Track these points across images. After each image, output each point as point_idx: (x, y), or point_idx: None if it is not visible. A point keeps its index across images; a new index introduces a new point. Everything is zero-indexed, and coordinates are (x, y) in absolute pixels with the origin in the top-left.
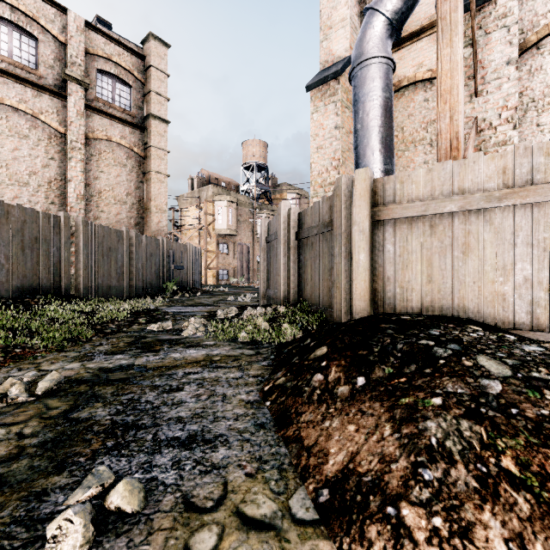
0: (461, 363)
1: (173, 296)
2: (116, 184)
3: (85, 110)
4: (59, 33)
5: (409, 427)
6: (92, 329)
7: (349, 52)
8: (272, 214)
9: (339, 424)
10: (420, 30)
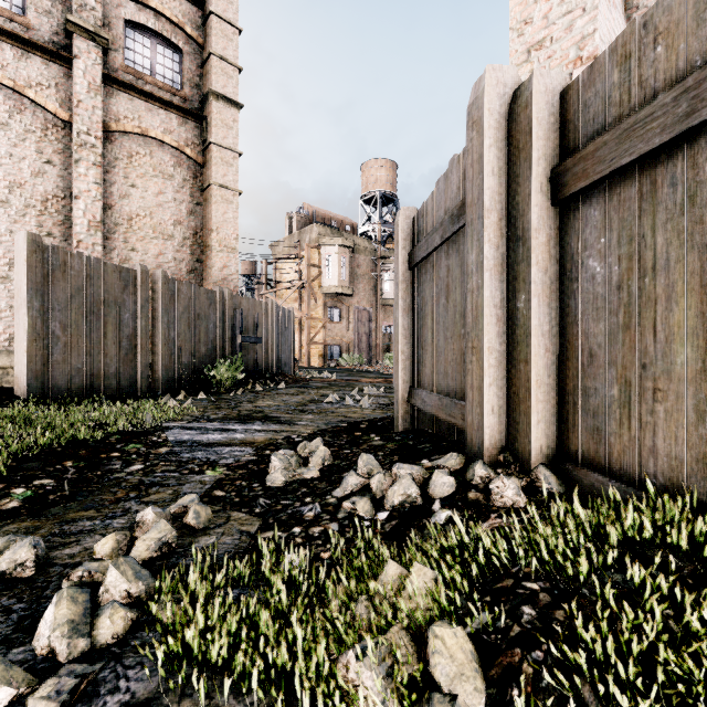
0: None
1: (233, 391)
2: (156, 206)
3: (104, 84)
4: None
5: None
6: None
7: None
8: None
9: None
10: None
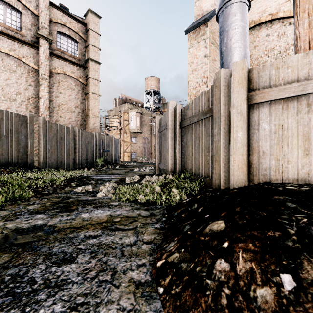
0: None
1: (101, 168)
2: (69, 100)
3: (50, 56)
4: (34, 9)
5: None
6: (33, 191)
7: (213, 7)
8: None
9: None
10: None
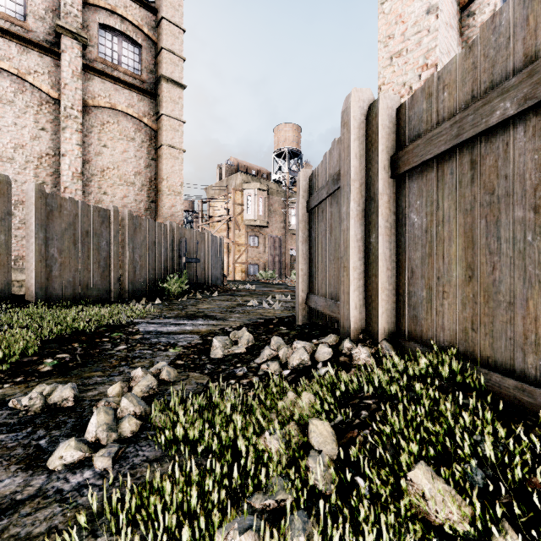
0: None
1: (180, 298)
2: (122, 161)
3: (84, 71)
4: None
5: None
6: None
7: None
8: None
9: None
10: None
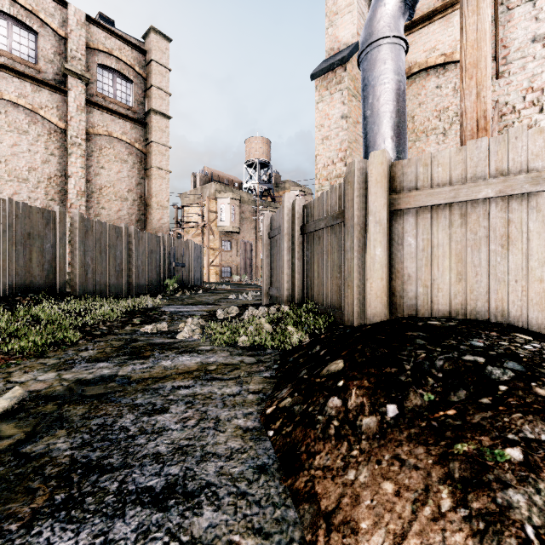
0: (533, 392)
1: (173, 294)
2: (117, 180)
3: (85, 105)
4: (59, 27)
5: (480, 498)
6: (80, 331)
7: (356, 38)
8: (275, 211)
9: (369, 479)
10: (432, 12)
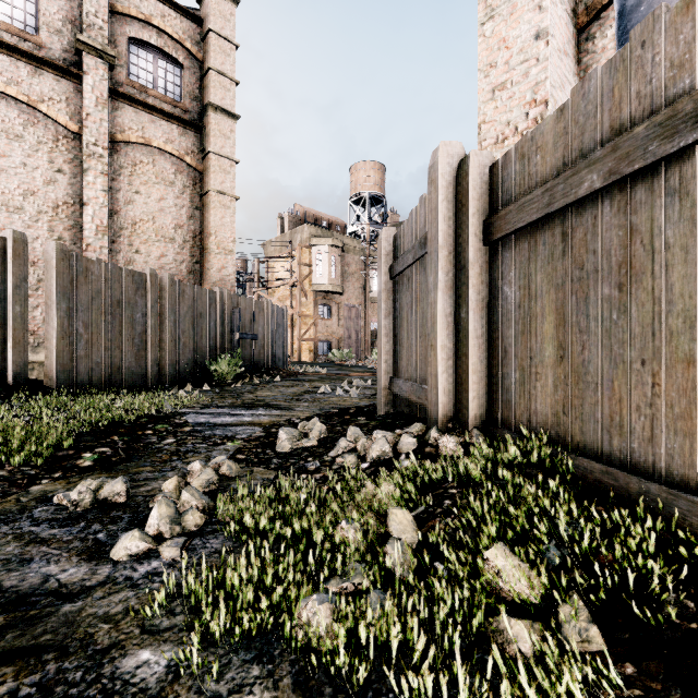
0: None
1: (233, 383)
2: (159, 211)
3: (110, 98)
4: None
5: None
6: None
7: None
8: None
9: None
10: None
